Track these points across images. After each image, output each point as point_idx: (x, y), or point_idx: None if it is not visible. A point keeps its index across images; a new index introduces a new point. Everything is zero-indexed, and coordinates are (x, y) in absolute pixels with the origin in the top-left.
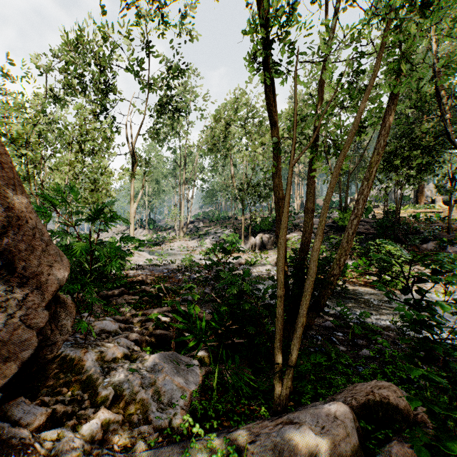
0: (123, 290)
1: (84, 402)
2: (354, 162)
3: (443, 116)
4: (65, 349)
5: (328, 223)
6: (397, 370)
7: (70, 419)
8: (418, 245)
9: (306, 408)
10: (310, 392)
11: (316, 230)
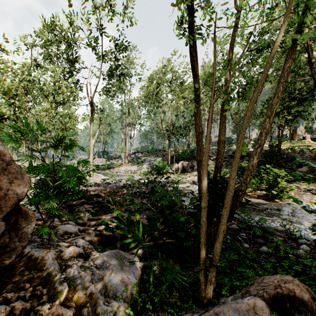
0: (83, 201)
1: (43, 296)
2: None
3: (313, 76)
4: (32, 249)
5: (229, 154)
6: (292, 264)
7: (28, 314)
8: (294, 169)
9: (227, 300)
10: (227, 284)
11: None
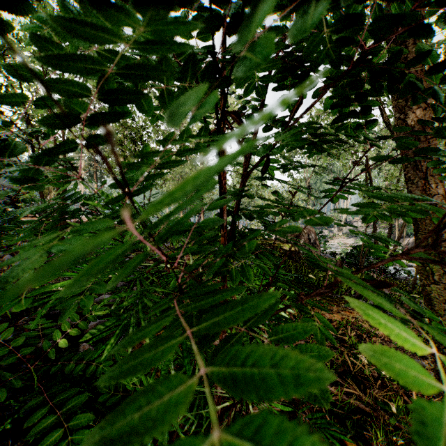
0: None
1: None
2: None
3: None
4: None
5: None
6: None
7: None
8: None
9: None
10: None
11: None
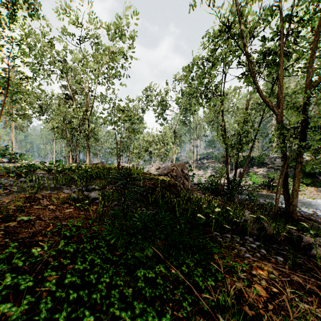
0: None
1: None
2: None
3: None
4: None
5: None
6: None
7: None
8: None
9: None
10: None
11: (275, 167)
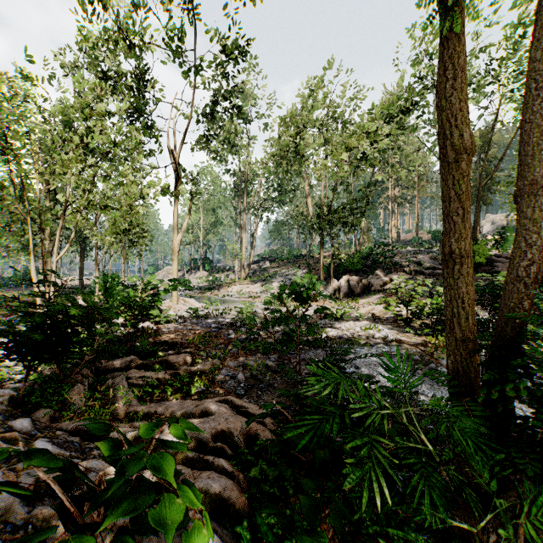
0: (132, 361)
1: None
2: (475, 179)
3: None
4: None
5: None
6: None
7: None
8: None
9: None
10: None
11: (428, 270)
